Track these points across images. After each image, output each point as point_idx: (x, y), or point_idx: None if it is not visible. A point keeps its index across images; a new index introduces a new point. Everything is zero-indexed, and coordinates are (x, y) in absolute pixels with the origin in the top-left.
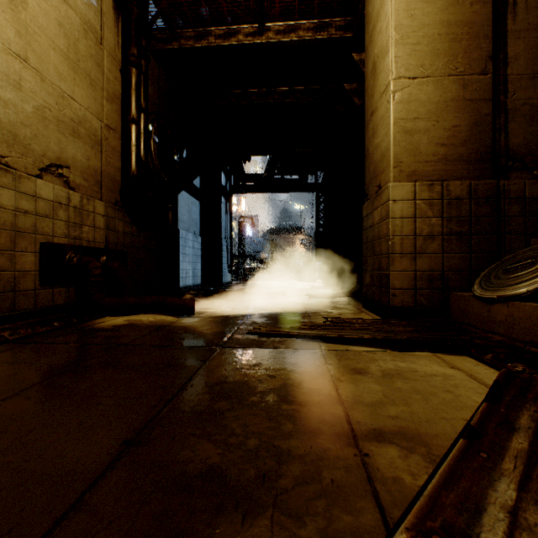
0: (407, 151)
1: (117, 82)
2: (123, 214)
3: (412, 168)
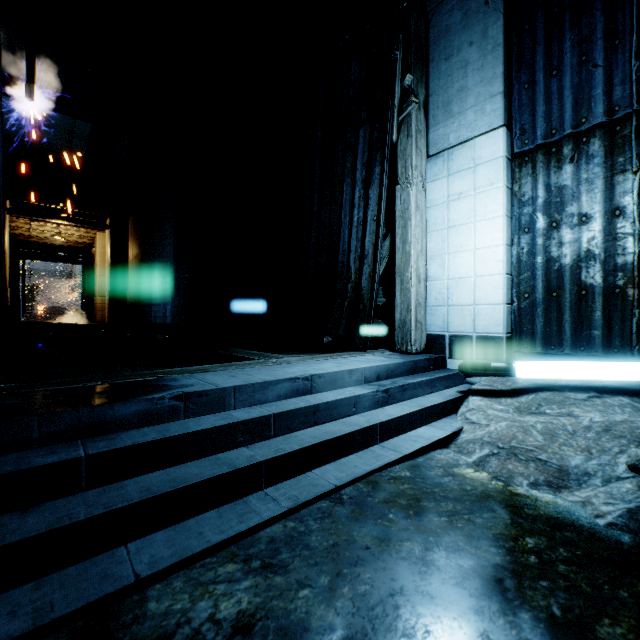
0: (102, 290)
1: None
2: None
3: (103, 294)
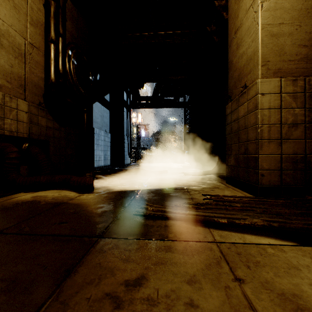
0: (273, 52)
1: (40, 13)
2: (46, 113)
3: (277, 66)
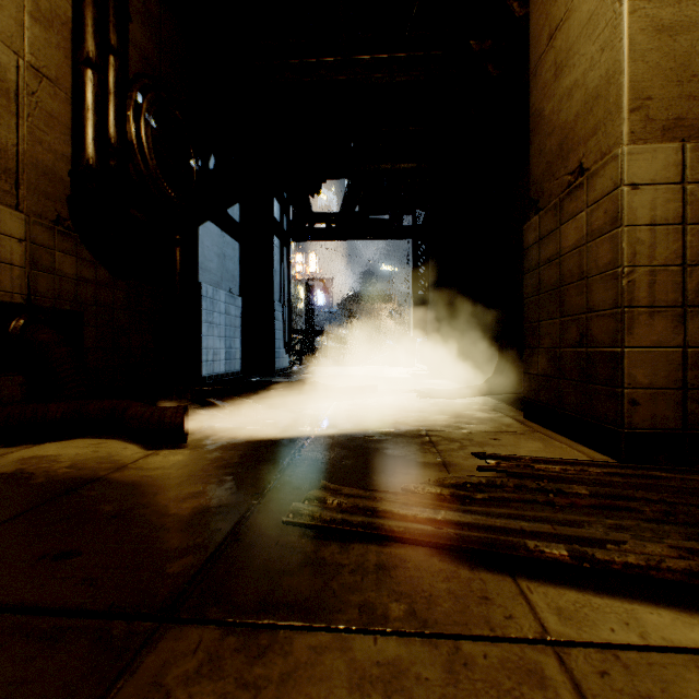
0: (662, 73)
1: None
2: (76, 244)
3: (674, 112)
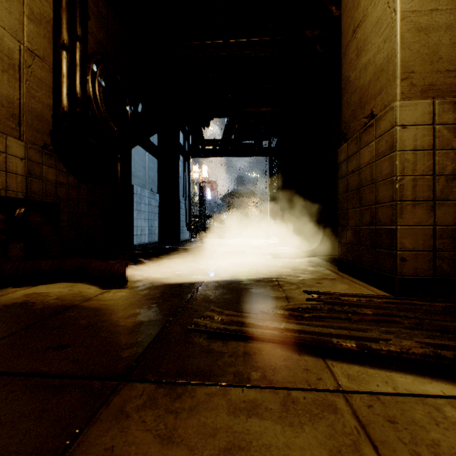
0: (421, 57)
1: (46, 3)
2: (56, 160)
3: (428, 80)
